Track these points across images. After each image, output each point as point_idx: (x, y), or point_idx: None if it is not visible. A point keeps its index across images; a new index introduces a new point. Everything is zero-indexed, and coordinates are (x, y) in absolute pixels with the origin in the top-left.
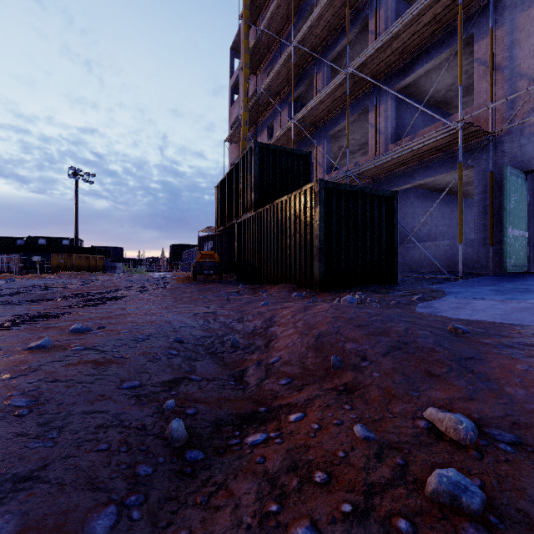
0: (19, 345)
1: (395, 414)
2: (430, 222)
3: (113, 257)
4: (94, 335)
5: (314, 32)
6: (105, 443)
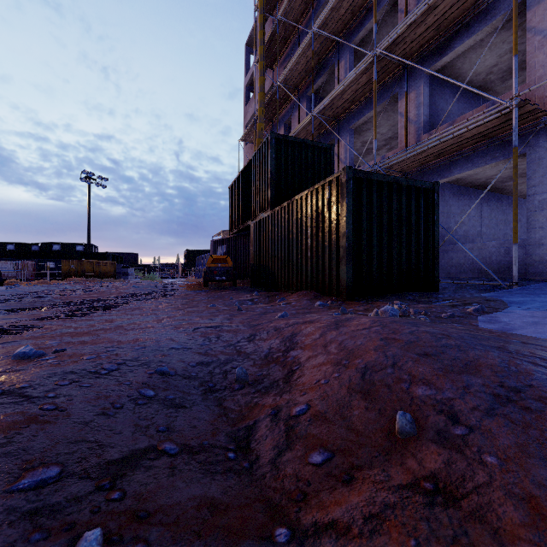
0: None
1: None
2: (467, 222)
3: (127, 263)
4: (38, 365)
5: (335, 15)
6: None
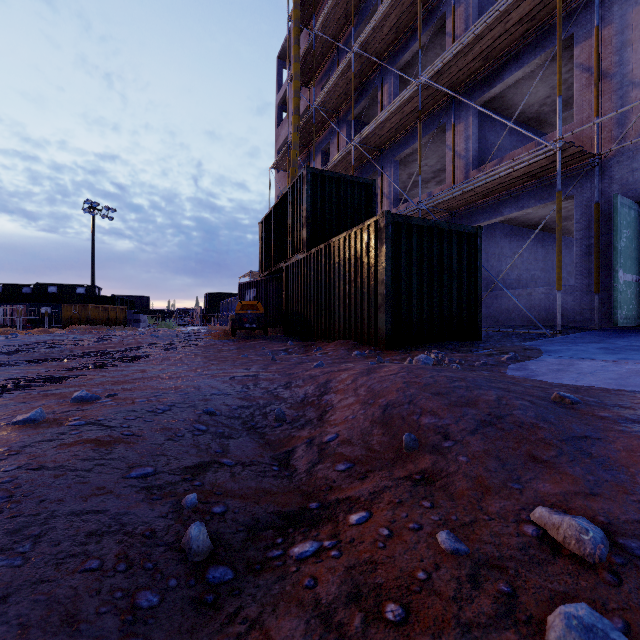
0: (4, 419)
1: (492, 515)
2: (520, 265)
3: (137, 308)
4: (101, 406)
5: (378, 34)
6: (96, 559)
